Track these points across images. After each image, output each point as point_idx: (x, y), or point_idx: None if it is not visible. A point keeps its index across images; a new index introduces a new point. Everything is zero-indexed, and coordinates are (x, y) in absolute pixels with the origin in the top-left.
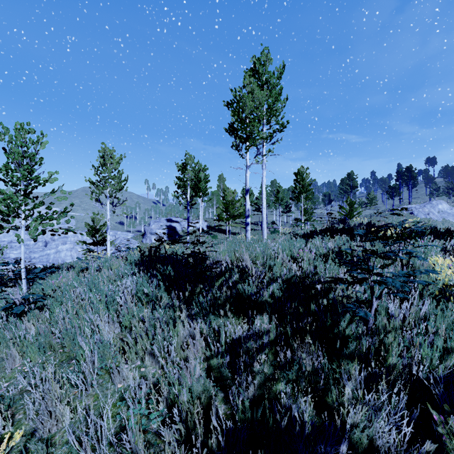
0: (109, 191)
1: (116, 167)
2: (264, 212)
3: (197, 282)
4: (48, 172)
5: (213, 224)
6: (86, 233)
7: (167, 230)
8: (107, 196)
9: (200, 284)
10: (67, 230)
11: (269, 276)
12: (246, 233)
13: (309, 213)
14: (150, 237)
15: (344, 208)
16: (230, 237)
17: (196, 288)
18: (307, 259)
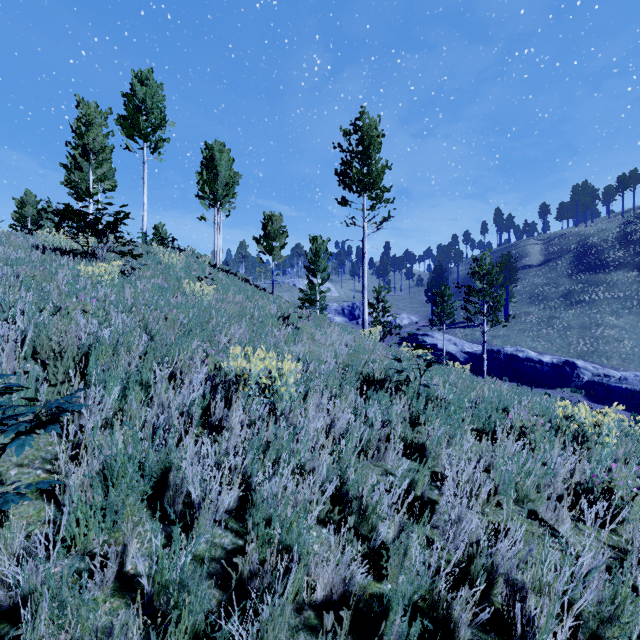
0: None
1: None
2: None
3: None
4: None
5: None
6: None
7: None
8: None
9: None
10: None
11: None
12: None
13: None
14: None
15: None
16: None
17: None
18: None
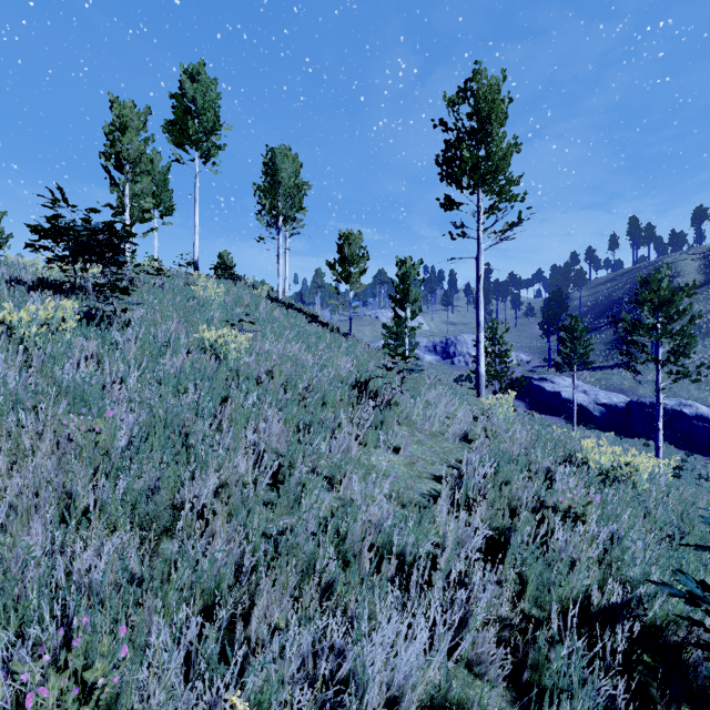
0: None
1: None
2: None
3: None
4: None
5: None
6: None
7: None
8: None
9: None
10: None
11: None
12: None
13: None
14: None
15: None
16: None
17: None
18: None
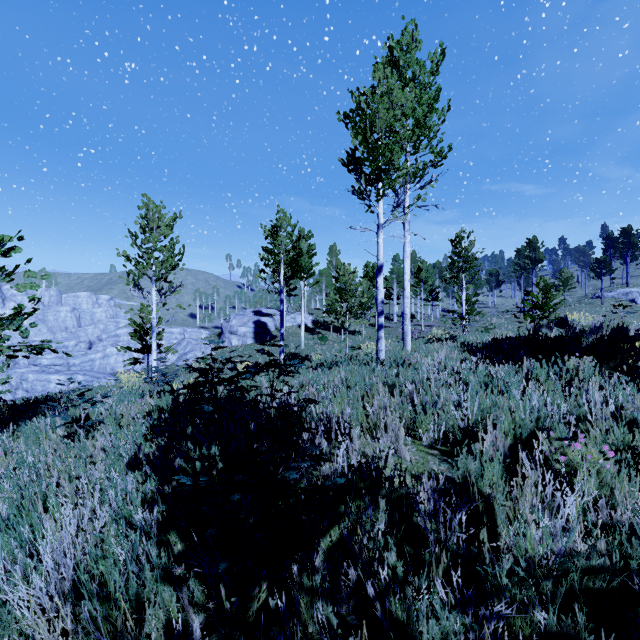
0: (154, 271)
1: (166, 233)
2: (408, 304)
3: (254, 586)
4: (1, 237)
5: (322, 318)
6: (130, 334)
7: (253, 328)
8: (152, 280)
9: (266, 580)
10: (37, 347)
11: (473, 511)
12: (378, 342)
13: (471, 302)
14: (229, 337)
15: (533, 296)
16: (347, 342)
17: (253, 600)
18: (594, 470)
